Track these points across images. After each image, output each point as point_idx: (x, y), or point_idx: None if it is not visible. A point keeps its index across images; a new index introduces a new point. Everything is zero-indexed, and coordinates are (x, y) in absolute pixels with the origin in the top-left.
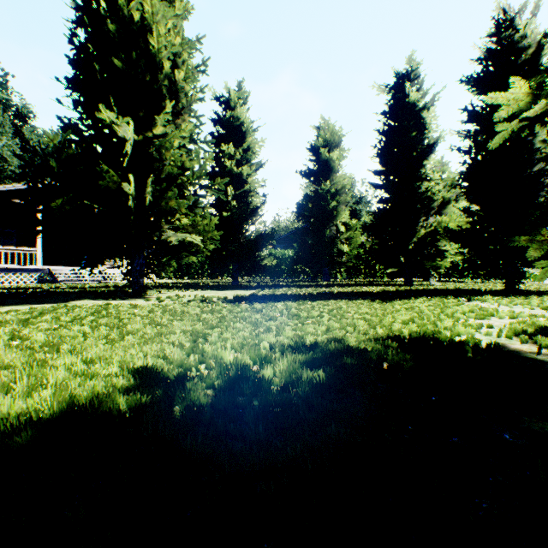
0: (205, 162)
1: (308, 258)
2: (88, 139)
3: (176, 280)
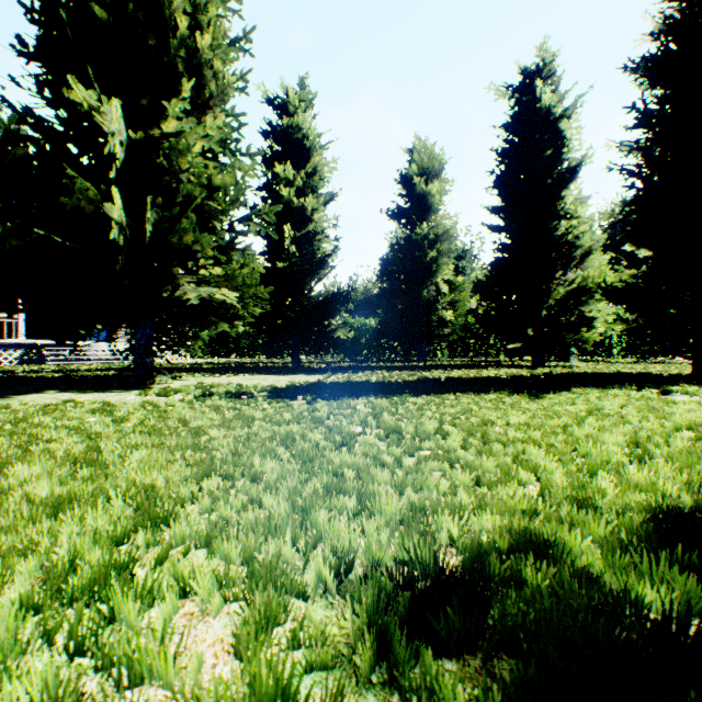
0: (244, 176)
1: (398, 329)
2: (51, 133)
3: (218, 359)
